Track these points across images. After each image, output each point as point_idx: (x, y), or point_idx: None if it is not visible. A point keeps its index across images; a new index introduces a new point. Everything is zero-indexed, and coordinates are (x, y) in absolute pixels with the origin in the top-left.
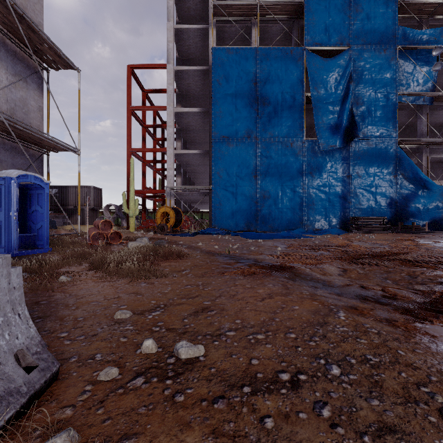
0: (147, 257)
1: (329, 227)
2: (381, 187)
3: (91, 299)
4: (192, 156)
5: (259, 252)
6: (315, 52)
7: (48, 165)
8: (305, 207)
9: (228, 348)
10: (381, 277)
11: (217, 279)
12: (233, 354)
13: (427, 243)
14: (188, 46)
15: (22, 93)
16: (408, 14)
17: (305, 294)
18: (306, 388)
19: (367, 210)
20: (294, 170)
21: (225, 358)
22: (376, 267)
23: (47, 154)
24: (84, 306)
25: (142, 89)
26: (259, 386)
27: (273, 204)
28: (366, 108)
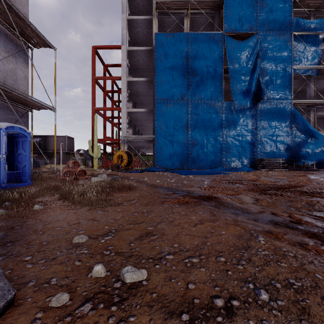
0: (104, 189)
1: (241, 166)
2: (280, 136)
3: (56, 225)
4: (140, 114)
5: (191, 185)
6: (232, 37)
7: (32, 119)
8: (224, 151)
9: (168, 272)
10: (286, 205)
11: (158, 208)
12: (172, 278)
13: (317, 178)
14: (137, 32)
15: (12, 65)
16: (300, 8)
17: (229, 220)
18: (240, 316)
19: (270, 154)
20: (216, 124)
21: (165, 282)
22: (281, 197)
23: (31, 111)
24: (49, 231)
25: (103, 64)
26: (197, 313)
27: (200, 149)
28: (269, 78)
